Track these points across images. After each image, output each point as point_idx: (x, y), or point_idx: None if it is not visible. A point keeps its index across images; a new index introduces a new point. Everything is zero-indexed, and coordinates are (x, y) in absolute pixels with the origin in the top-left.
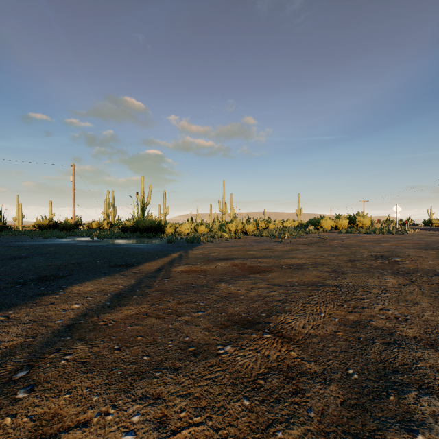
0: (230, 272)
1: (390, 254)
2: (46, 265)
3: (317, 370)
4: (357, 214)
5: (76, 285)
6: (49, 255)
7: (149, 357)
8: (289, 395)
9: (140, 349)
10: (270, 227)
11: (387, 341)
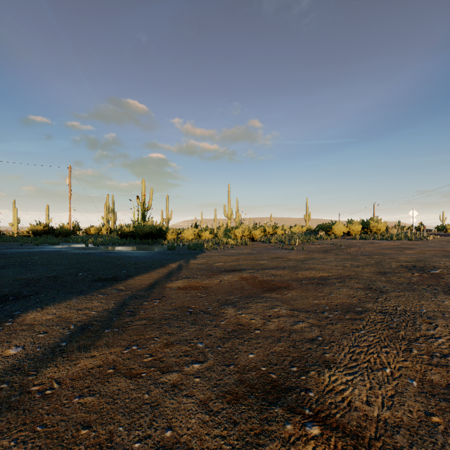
0: (239, 289)
1: (423, 264)
2: (14, 279)
3: None
4: (371, 219)
5: (33, 311)
6: (26, 266)
7: None
8: None
9: None
10: (278, 233)
11: None
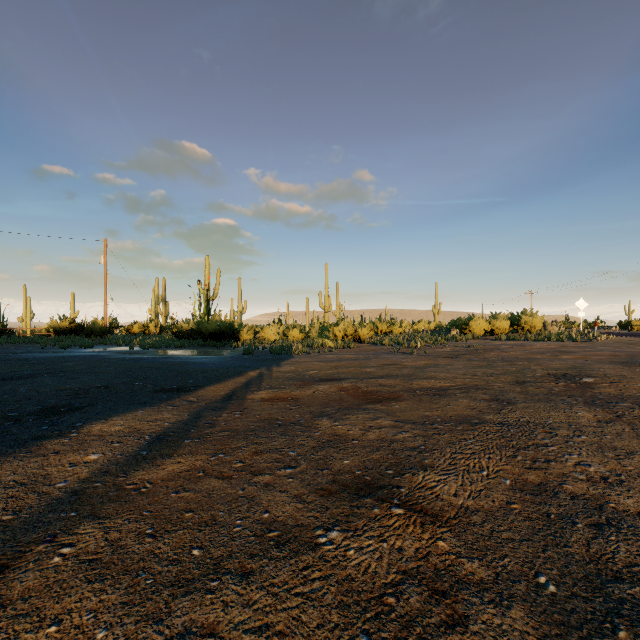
0: (337, 401)
1: (577, 372)
2: (57, 389)
3: (486, 577)
4: (523, 312)
5: (98, 422)
6: (63, 374)
7: (202, 549)
8: (442, 629)
9: (189, 535)
10: (395, 331)
11: (595, 520)
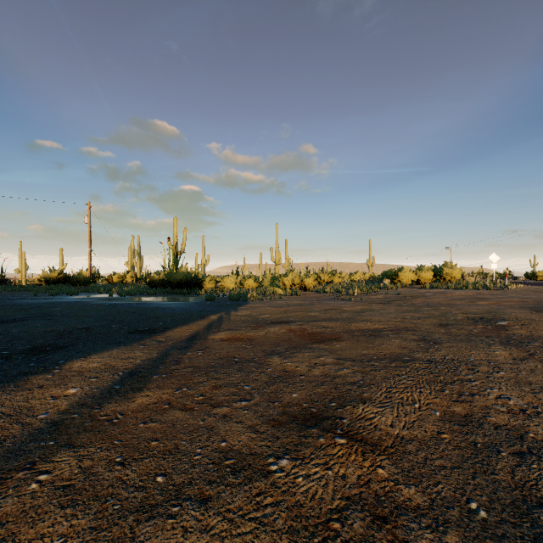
0: (286, 341)
1: (492, 315)
2: (45, 330)
3: (422, 503)
4: (444, 264)
5: (78, 360)
6: (51, 317)
7: (166, 476)
8: None
9: (154, 463)
10: (335, 281)
11: (517, 449)
